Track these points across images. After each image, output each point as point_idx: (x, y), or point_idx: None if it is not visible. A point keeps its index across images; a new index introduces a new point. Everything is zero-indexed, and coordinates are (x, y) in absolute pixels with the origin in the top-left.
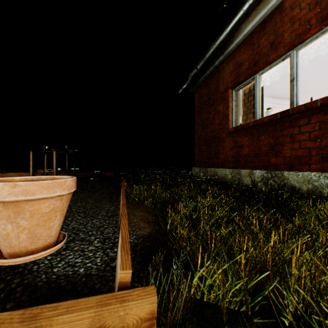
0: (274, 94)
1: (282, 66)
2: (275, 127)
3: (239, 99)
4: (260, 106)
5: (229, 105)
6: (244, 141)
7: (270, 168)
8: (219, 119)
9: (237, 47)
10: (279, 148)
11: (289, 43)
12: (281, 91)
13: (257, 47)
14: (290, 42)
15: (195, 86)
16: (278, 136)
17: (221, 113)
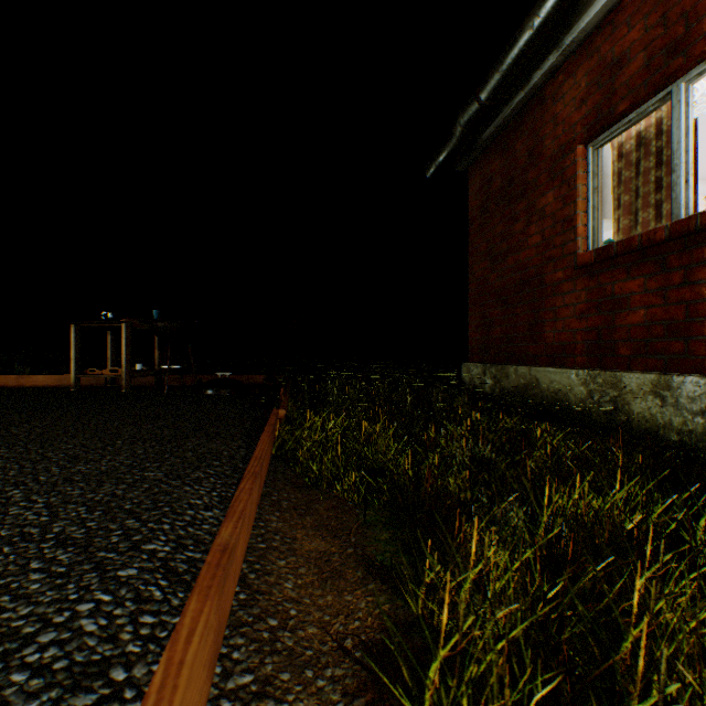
0: None
1: None
2: None
3: (606, 172)
4: (690, 177)
5: (578, 190)
6: (632, 287)
7: None
8: (543, 233)
9: (605, 18)
10: None
11: None
12: None
13: None
14: None
15: (469, 156)
16: None
17: (548, 214)
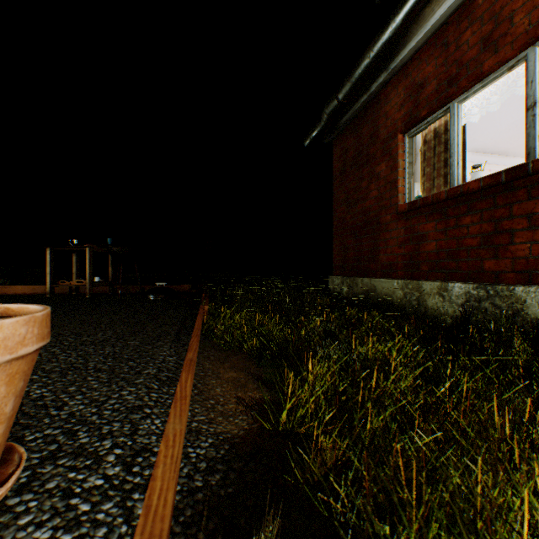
0: (476, 145)
1: (497, 90)
2: (494, 201)
3: (417, 152)
4: (460, 161)
5: (399, 163)
6: (429, 228)
7: (484, 280)
8: (379, 190)
9: (414, 55)
10: (502, 241)
11: (526, 33)
12: (490, 139)
13: (455, 49)
14: (527, 30)
15: (333, 133)
16: (501, 216)
17: (382, 177)
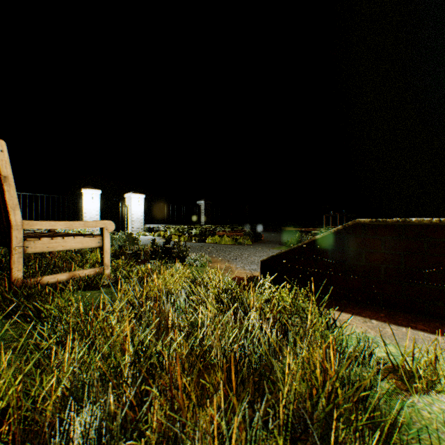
0: None
1: None
2: None
3: None
4: None
5: None
6: None
7: None
8: None
9: None
10: None
11: None
12: None
13: None
14: None
15: None
16: None
17: None
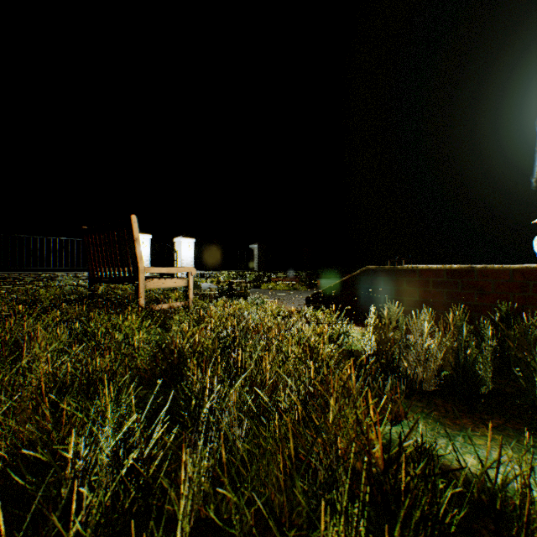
0: None
1: None
2: None
3: None
4: None
5: None
6: None
7: None
8: None
9: None
10: None
11: None
12: None
13: None
14: None
15: None
16: None
17: None
